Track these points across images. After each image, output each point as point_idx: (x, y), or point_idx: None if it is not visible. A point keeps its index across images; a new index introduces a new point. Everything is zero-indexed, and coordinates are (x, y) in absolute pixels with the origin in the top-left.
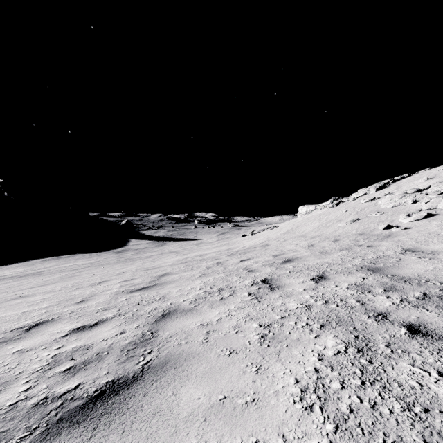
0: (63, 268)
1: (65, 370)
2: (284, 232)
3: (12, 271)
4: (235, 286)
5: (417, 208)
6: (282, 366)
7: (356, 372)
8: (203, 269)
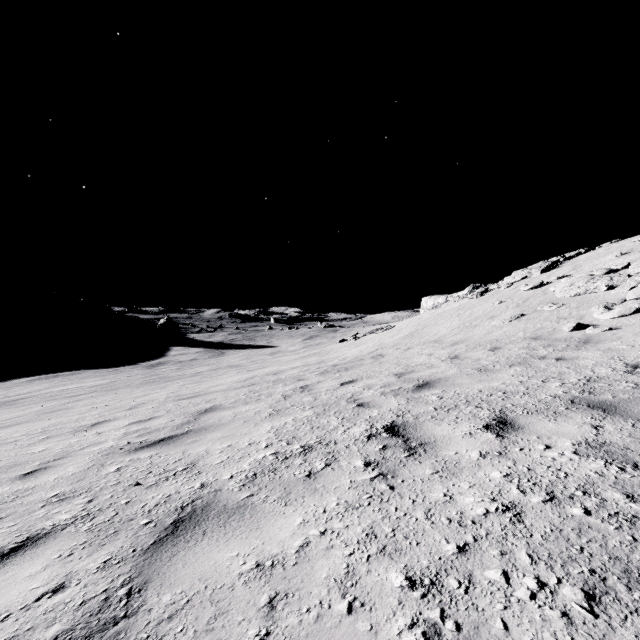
0: (55, 393)
1: None
2: (405, 335)
3: None
4: (336, 442)
5: (618, 297)
6: None
7: None
8: (277, 400)
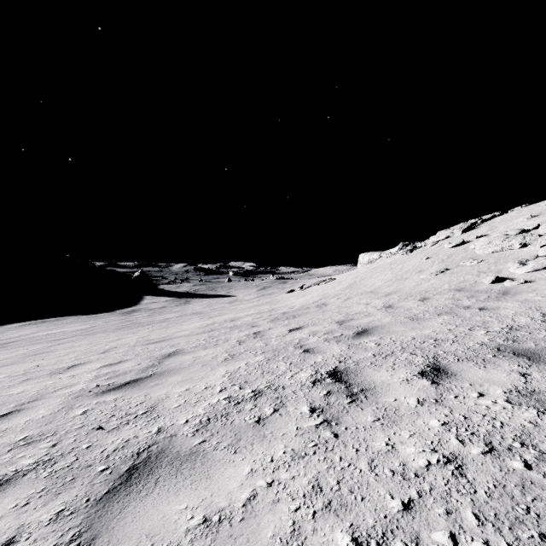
0: (42, 337)
1: None
2: (345, 286)
3: None
4: (284, 387)
5: (531, 254)
6: None
7: None
8: (233, 345)
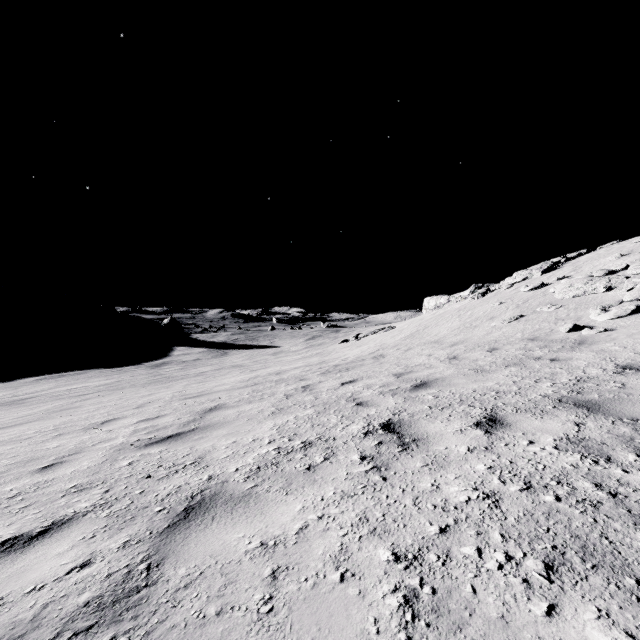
0: (62, 392)
1: None
2: (406, 335)
3: None
4: (335, 438)
5: (615, 299)
6: None
7: None
8: (280, 399)
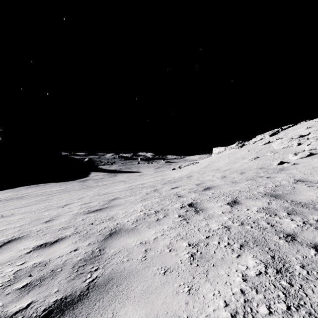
0: (40, 193)
1: (22, 287)
2: (203, 166)
3: (2, 195)
4: (168, 209)
5: (301, 149)
6: (211, 287)
7: (279, 294)
8: (144, 195)
